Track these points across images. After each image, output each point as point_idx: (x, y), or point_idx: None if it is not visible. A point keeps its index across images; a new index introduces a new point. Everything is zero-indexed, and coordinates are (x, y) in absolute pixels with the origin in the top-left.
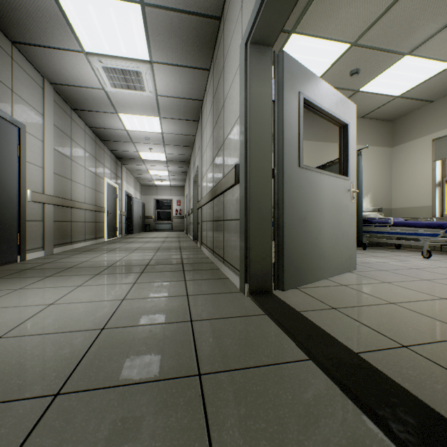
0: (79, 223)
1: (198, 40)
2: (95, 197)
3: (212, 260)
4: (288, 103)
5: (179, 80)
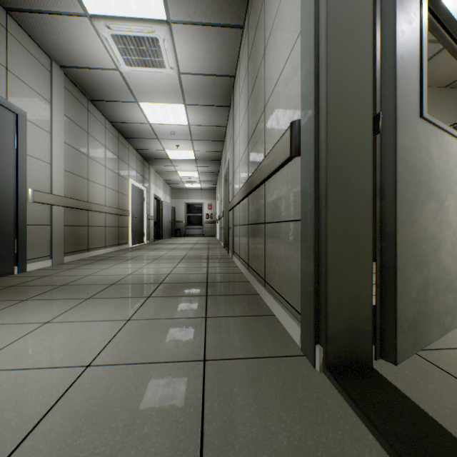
0: (98, 228)
1: None
2: (117, 199)
3: (247, 278)
4: None
5: (205, 48)
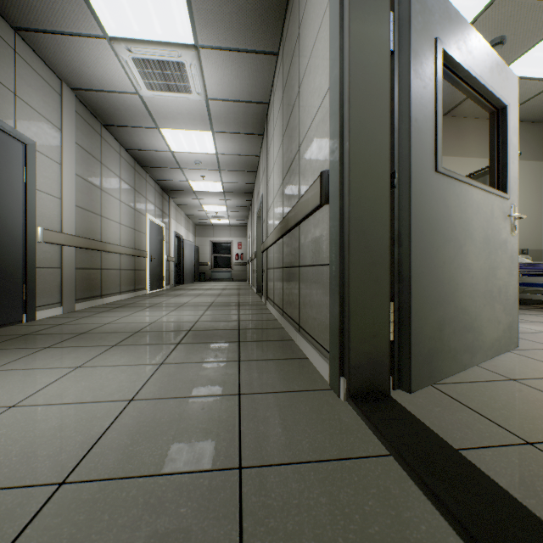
0: (113, 271)
1: (260, 4)
2: (134, 238)
3: (282, 325)
4: (417, 54)
5: (236, 74)
